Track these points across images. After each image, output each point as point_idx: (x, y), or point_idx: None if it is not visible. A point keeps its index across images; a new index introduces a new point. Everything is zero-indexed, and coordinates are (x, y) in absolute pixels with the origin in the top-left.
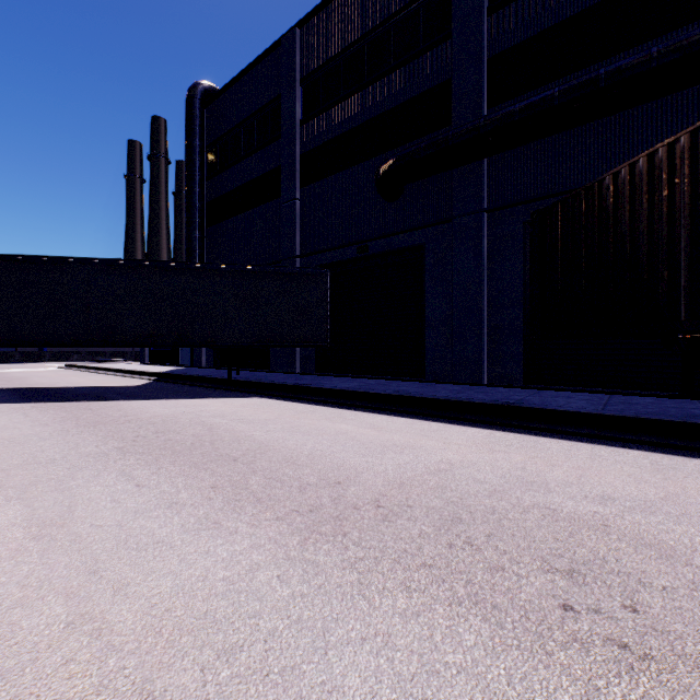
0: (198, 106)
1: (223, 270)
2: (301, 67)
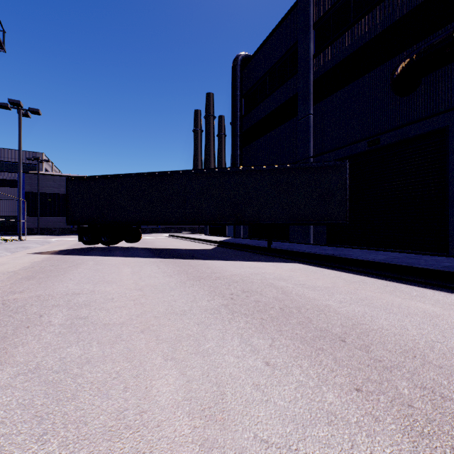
0: (239, 70)
1: (265, 170)
2: (314, 15)
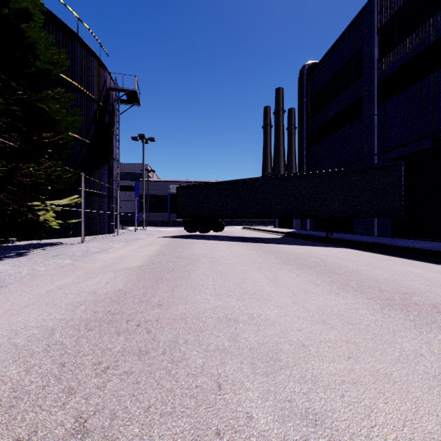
0: (305, 78)
1: (323, 173)
2: (377, 21)
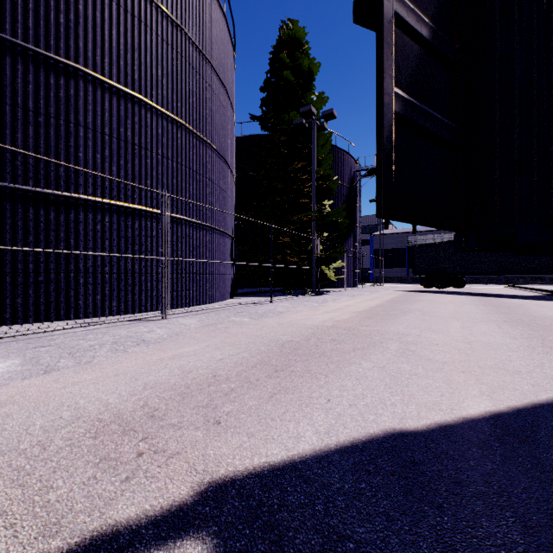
0: None
1: None
2: None
